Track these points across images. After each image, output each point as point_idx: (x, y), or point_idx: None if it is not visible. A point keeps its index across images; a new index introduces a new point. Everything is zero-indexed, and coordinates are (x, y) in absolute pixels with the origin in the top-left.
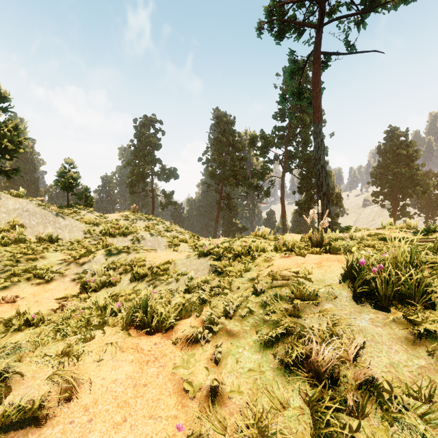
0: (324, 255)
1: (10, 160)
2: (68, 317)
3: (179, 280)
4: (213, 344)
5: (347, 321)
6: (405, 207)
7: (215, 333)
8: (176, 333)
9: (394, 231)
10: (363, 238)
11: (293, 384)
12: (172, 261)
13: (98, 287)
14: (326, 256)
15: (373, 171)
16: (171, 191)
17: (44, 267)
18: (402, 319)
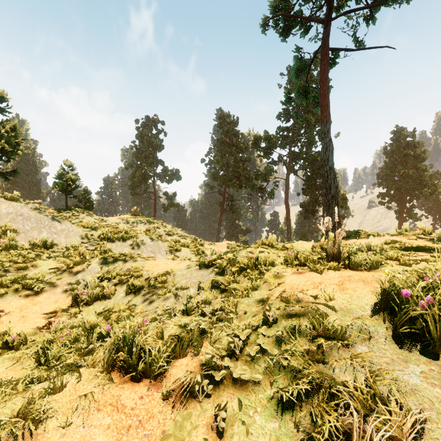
0: (343, 272)
1: (8, 162)
2: (50, 340)
3: (178, 296)
4: (215, 401)
5: (390, 374)
6: (412, 209)
7: (217, 383)
8: (168, 381)
9: (411, 238)
10: (382, 248)
11: None
12: (171, 271)
13: (91, 300)
14: (347, 274)
15: (379, 172)
16: (173, 193)
17: (34, 277)
18: None
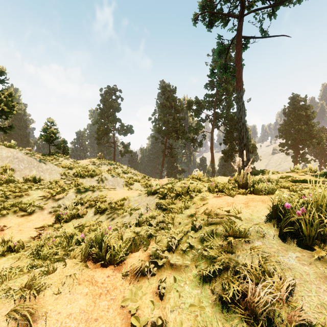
0: (249, 196)
1: (6, 119)
2: (41, 245)
3: (132, 214)
4: (158, 278)
5: (276, 259)
6: (304, 155)
7: (159, 267)
8: (126, 266)
9: (300, 174)
10: (278, 180)
11: (231, 324)
12: (127, 198)
13: (69, 218)
14: (251, 197)
15: (280, 127)
16: (128, 143)
17: (28, 202)
18: (325, 258)
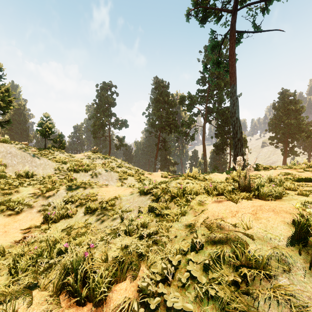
0: (254, 201)
1: (3, 114)
2: (21, 255)
3: (123, 218)
4: None
5: None
6: (293, 148)
7: (151, 310)
8: (108, 306)
9: (299, 171)
10: (281, 180)
11: None
12: (119, 196)
13: (58, 218)
14: (258, 204)
15: (270, 121)
16: (123, 137)
17: (16, 200)
18: None
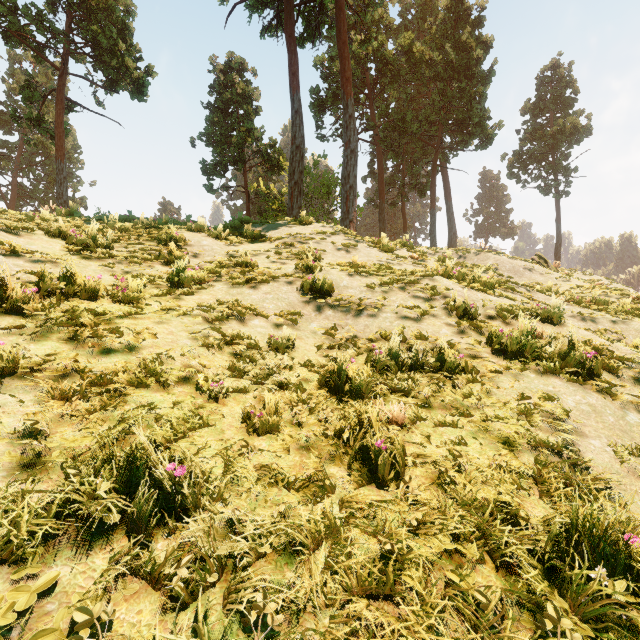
0: None
1: None
2: None
3: None
4: None
5: None
6: None
7: None
8: None
9: None
10: None
11: None
12: None
13: None
14: None
15: None
16: None
17: None
18: None
